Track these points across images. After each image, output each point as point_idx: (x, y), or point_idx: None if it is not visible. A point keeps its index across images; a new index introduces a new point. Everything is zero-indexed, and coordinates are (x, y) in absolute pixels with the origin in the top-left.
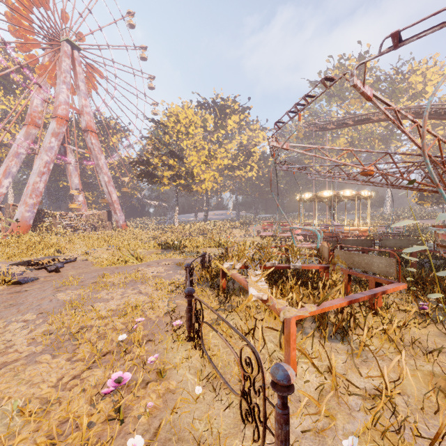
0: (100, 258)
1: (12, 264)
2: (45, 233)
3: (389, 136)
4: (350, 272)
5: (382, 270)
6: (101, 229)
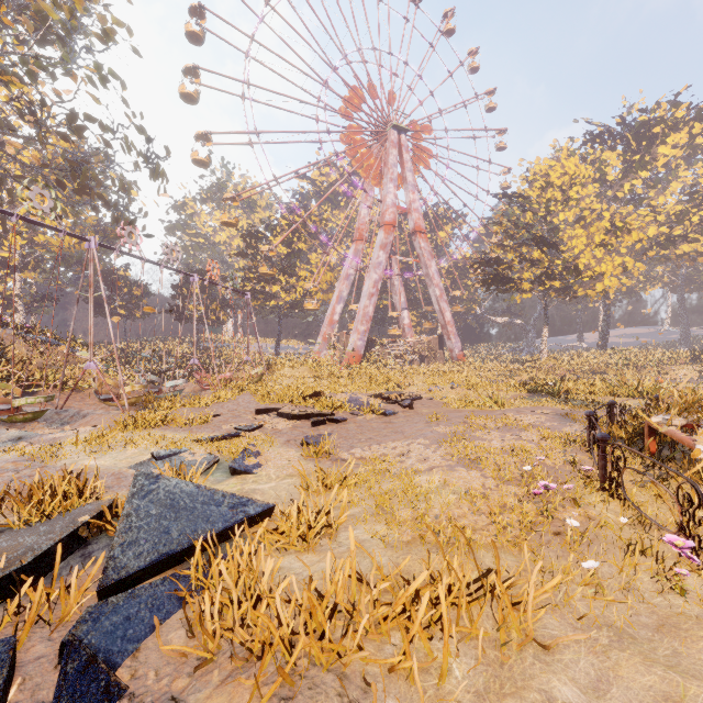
0: (448, 398)
1: (368, 396)
2: (374, 365)
3: None
4: None
5: None
6: (430, 361)
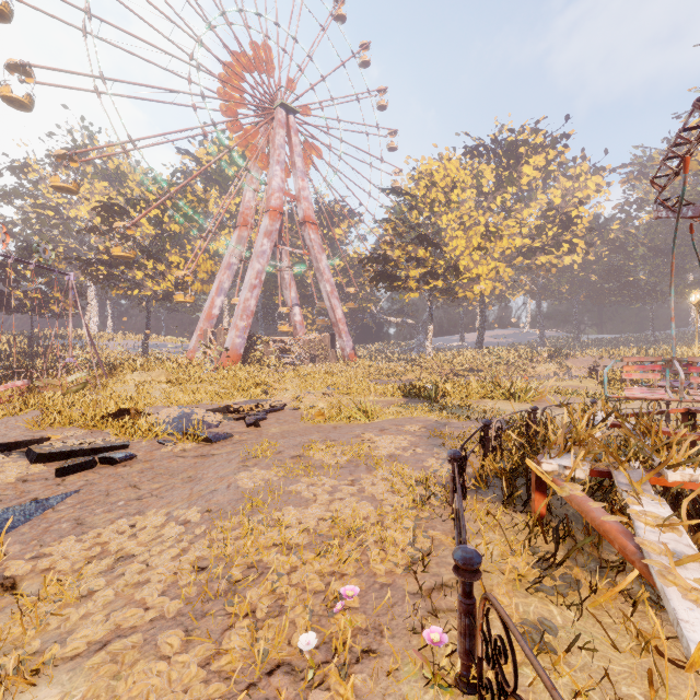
0: (314, 407)
1: (211, 409)
2: (257, 365)
3: None
4: None
5: None
6: (322, 360)
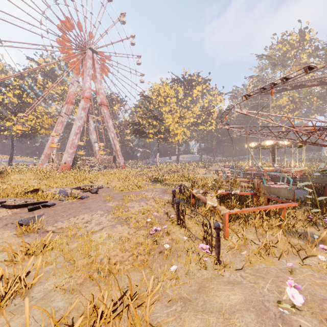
0: (116, 186)
1: (72, 188)
2: (78, 171)
3: (326, 94)
4: (268, 197)
5: (285, 196)
6: (109, 168)
